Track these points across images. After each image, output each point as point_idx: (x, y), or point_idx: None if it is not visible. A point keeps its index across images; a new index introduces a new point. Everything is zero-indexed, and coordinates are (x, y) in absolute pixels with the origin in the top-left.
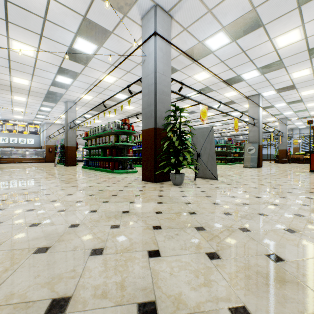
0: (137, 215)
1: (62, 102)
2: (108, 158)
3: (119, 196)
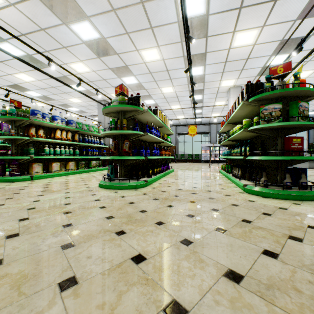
0: None
1: None
2: None
3: None
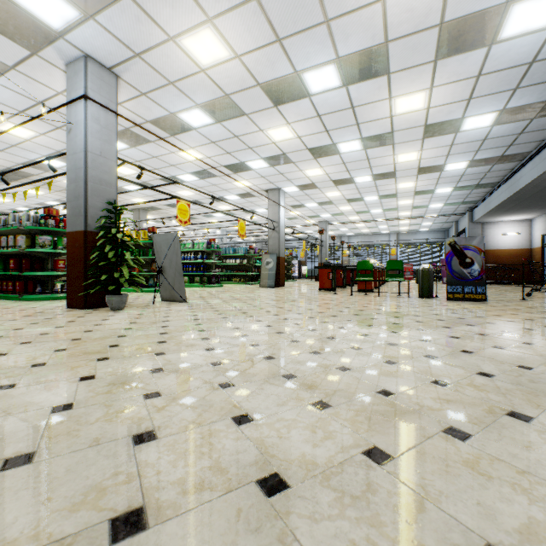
0: (12, 337)
1: None
2: (16, 274)
3: (2, 326)
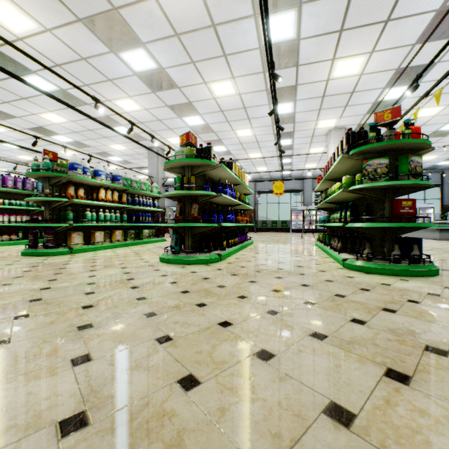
0: None
1: None
2: None
3: None
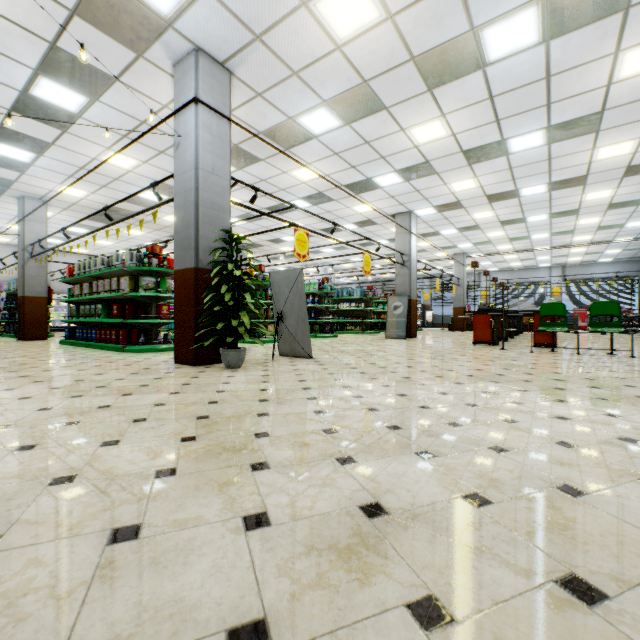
0: (121, 409)
1: (10, 197)
2: (119, 322)
3: (109, 388)
